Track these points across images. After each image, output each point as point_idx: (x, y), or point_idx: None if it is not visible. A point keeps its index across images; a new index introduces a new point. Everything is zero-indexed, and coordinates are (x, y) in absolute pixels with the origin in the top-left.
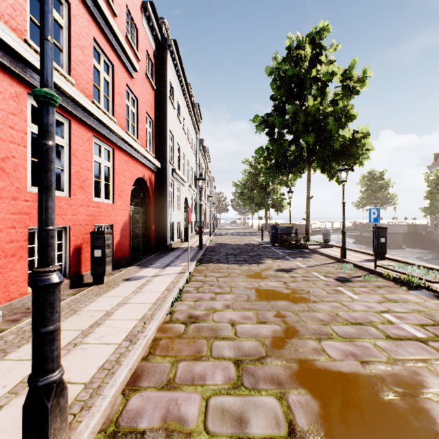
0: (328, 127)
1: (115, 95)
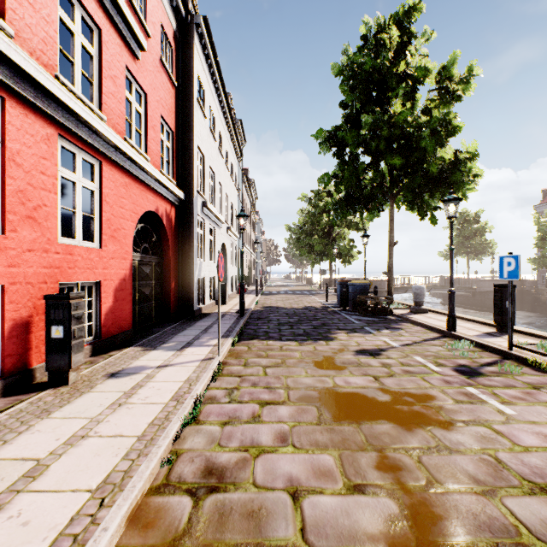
0: (423, 143)
1: (104, 78)
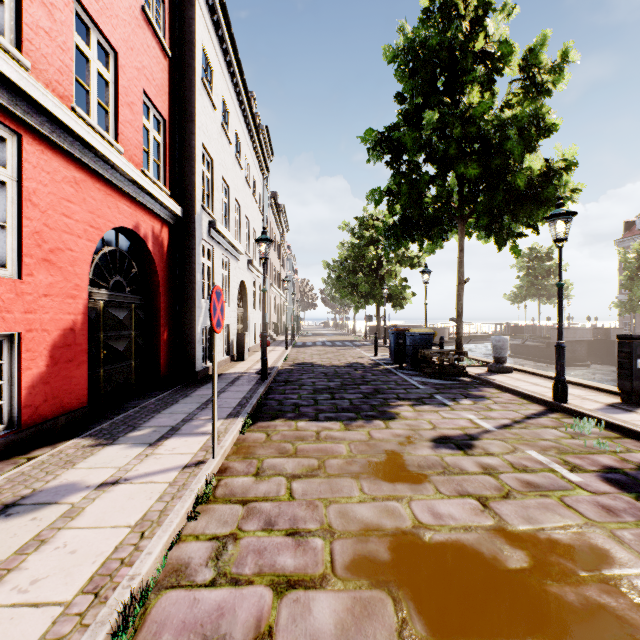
0: (507, 145)
1: None
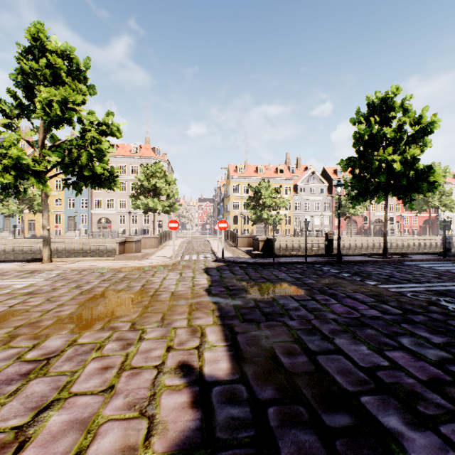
0: None
1: None
